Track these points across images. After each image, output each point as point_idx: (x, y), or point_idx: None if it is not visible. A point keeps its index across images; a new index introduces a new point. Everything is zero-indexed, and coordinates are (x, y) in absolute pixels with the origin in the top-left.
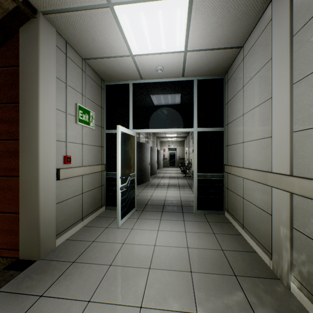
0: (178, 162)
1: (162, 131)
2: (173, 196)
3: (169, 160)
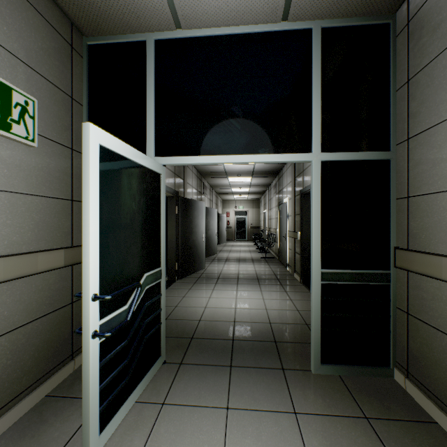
0: (250, 232)
1: (229, 160)
2: (251, 309)
3: (236, 229)
